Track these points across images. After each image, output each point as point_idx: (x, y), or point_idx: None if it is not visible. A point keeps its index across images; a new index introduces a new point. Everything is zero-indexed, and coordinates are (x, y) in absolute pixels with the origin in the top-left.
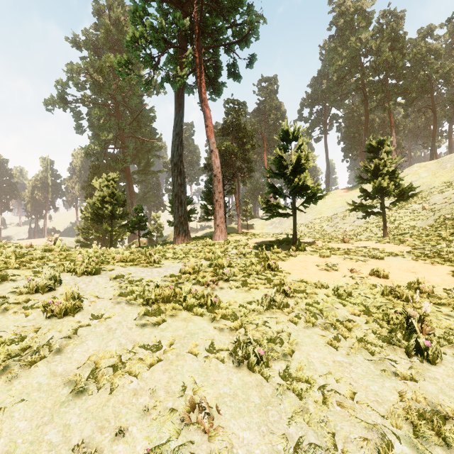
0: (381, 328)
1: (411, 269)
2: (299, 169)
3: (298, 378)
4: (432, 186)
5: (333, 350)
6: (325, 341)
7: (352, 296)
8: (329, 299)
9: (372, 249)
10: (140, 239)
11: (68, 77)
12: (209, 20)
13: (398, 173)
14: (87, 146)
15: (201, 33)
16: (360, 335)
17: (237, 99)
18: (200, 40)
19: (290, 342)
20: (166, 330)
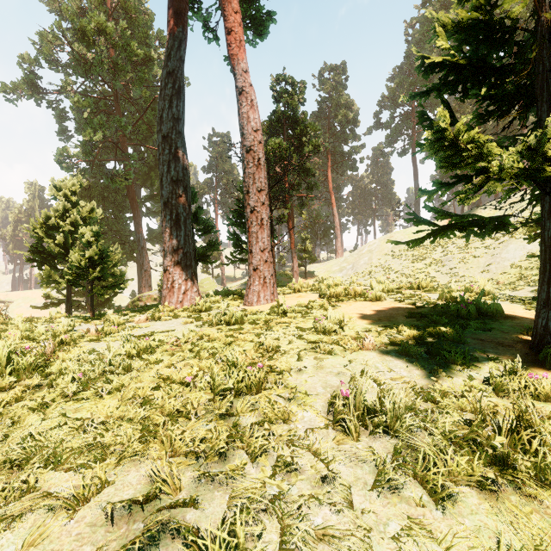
0: None
1: None
2: None
3: None
4: None
5: None
6: None
7: None
8: None
9: None
10: (148, 292)
11: (37, 50)
12: None
13: None
14: (61, 150)
15: None
16: None
17: (291, 76)
18: None
19: None
20: None
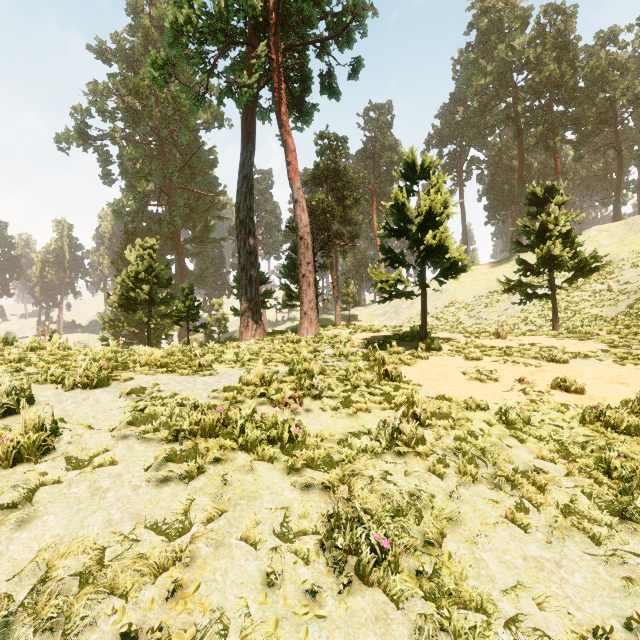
0: (599, 486)
1: (617, 379)
2: (432, 223)
3: (460, 601)
4: (619, 257)
5: (519, 533)
6: (502, 513)
7: (531, 425)
8: (493, 429)
9: (545, 347)
10: (194, 336)
11: (90, 102)
12: (293, 7)
13: (574, 236)
14: (117, 201)
15: (280, 27)
16: (562, 499)
17: (334, 133)
18: (279, 34)
19: (435, 515)
20: (202, 490)
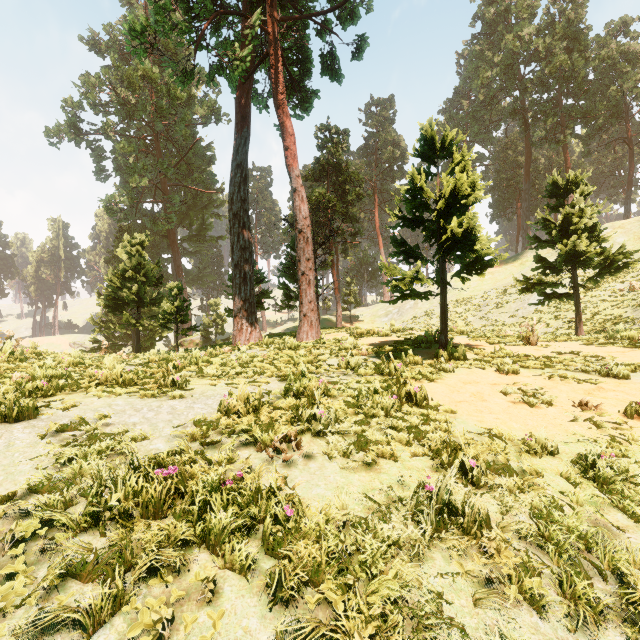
0: None
1: None
2: (456, 208)
3: None
4: (637, 255)
5: None
6: None
7: (632, 483)
8: (578, 490)
9: (589, 357)
10: (190, 337)
11: (81, 94)
12: None
13: (599, 230)
14: (109, 197)
15: (277, 1)
16: None
17: (335, 125)
18: (275, 5)
19: None
20: None
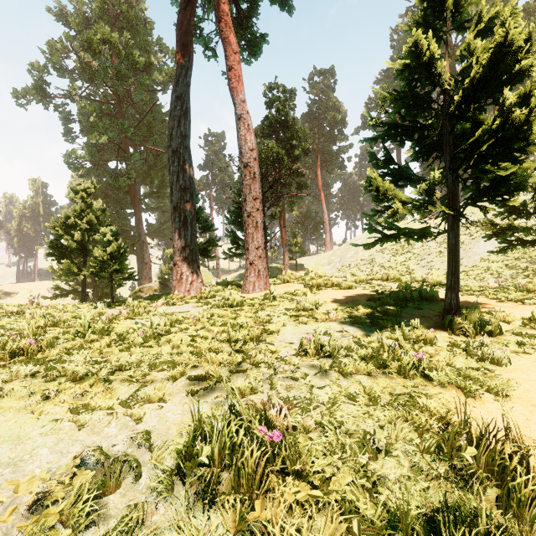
0: None
1: None
2: (491, 89)
3: None
4: None
5: None
6: None
7: None
8: None
9: None
10: (149, 284)
11: (46, 58)
12: None
13: None
14: (69, 152)
15: None
16: None
17: (283, 84)
18: None
19: None
20: None
